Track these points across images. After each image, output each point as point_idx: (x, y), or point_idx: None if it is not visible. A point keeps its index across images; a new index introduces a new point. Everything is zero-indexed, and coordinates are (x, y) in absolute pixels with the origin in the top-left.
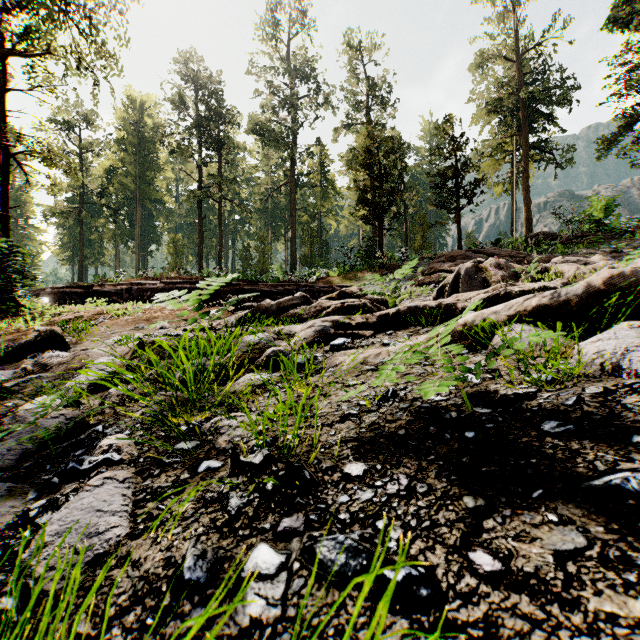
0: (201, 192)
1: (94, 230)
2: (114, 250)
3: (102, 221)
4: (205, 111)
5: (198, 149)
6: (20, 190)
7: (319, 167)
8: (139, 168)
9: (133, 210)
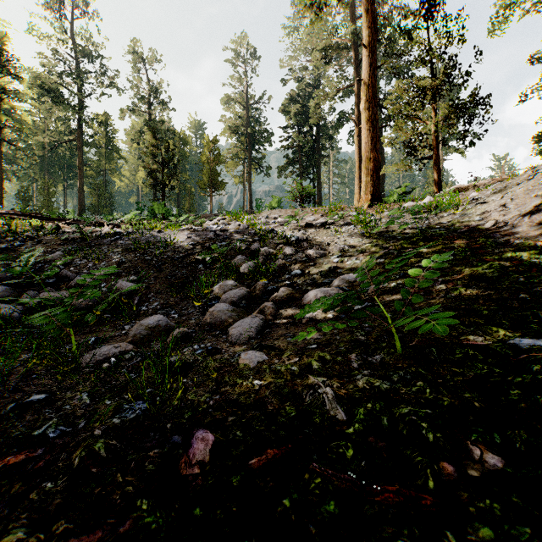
0: None
1: None
2: None
3: None
4: None
5: None
6: None
7: (104, 132)
8: None
9: None
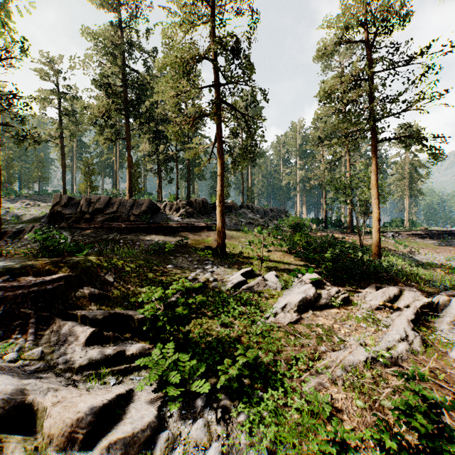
0: None
1: None
2: None
3: None
4: None
5: None
6: None
7: None
8: None
9: None
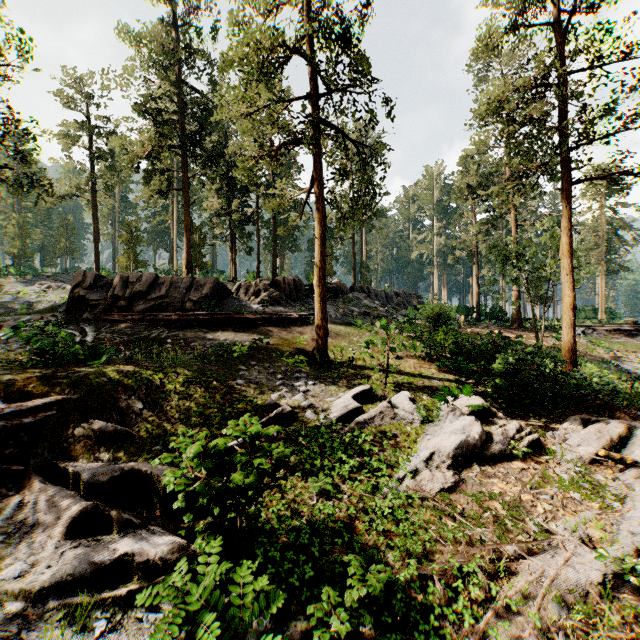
0: None
1: None
2: None
3: None
4: None
5: None
6: None
7: None
8: None
9: None
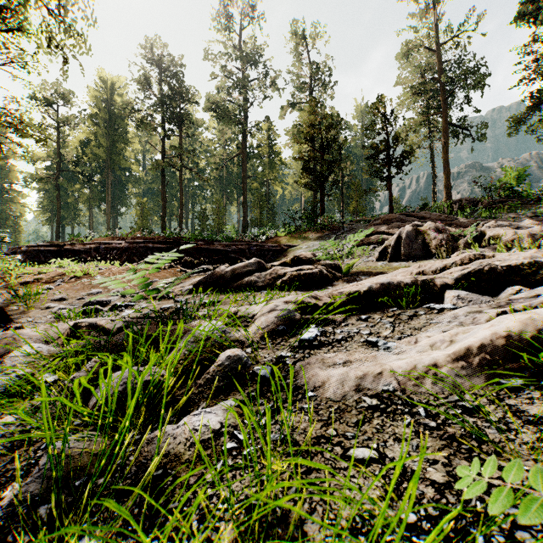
0: (164, 161)
1: (71, 194)
2: (88, 212)
3: (77, 186)
4: (168, 91)
5: (161, 124)
6: (5, 159)
7: (267, 141)
8: (110, 140)
9: (105, 177)
